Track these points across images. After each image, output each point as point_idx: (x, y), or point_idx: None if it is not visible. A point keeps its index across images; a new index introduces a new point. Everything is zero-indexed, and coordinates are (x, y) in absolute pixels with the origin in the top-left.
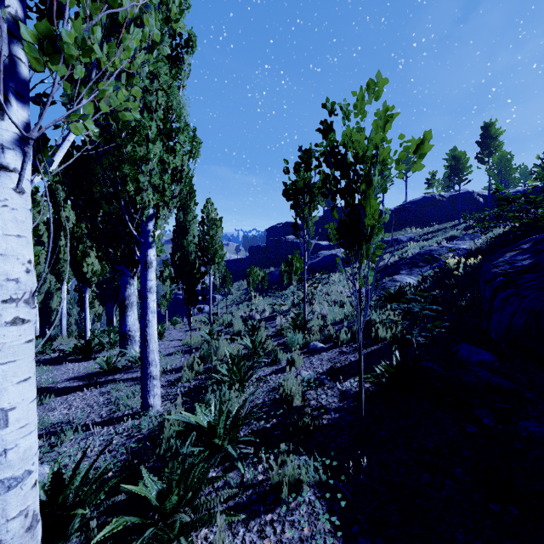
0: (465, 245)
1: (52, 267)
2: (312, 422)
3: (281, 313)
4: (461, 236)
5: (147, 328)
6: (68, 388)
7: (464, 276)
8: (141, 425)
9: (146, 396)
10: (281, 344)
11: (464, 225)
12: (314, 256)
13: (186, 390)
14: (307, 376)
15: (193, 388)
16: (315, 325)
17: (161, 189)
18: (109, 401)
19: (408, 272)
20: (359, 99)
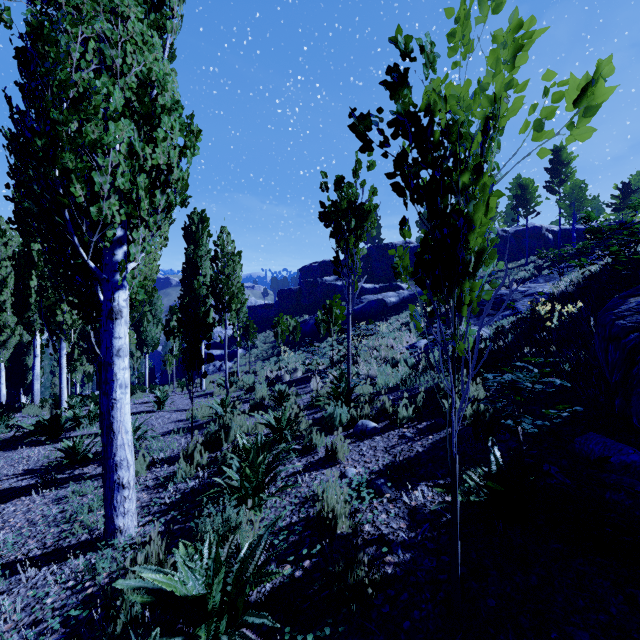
0: (544, 288)
1: (20, 315)
2: (369, 573)
3: (317, 375)
4: (534, 278)
5: (113, 411)
6: (12, 489)
7: (557, 328)
8: (98, 566)
9: (111, 515)
10: (318, 421)
11: (532, 266)
12: (356, 301)
13: (178, 498)
14: (356, 480)
15: (190, 493)
16: (363, 393)
17: (136, 198)
18: (63, 515)
19: (475, 322)
20: (459, 18)
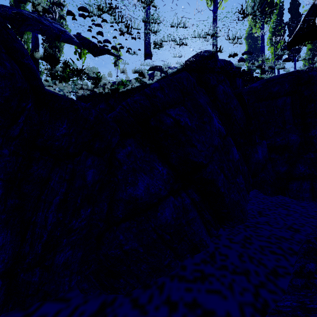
0: None
1: None
2: None
3: None
4: None
5: None
6: None
7: None
8: None
9: None
10: None
11: None
12: None
13: None
14: None
15: None
16: None
17: None
18: None
19: None
20: None
